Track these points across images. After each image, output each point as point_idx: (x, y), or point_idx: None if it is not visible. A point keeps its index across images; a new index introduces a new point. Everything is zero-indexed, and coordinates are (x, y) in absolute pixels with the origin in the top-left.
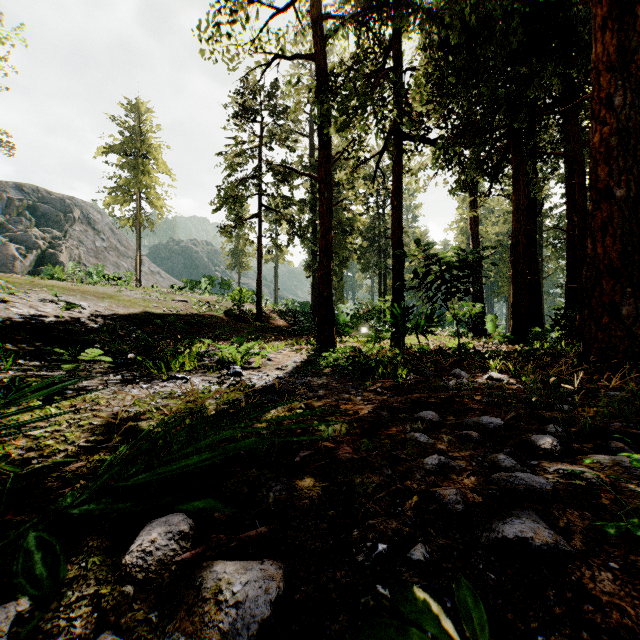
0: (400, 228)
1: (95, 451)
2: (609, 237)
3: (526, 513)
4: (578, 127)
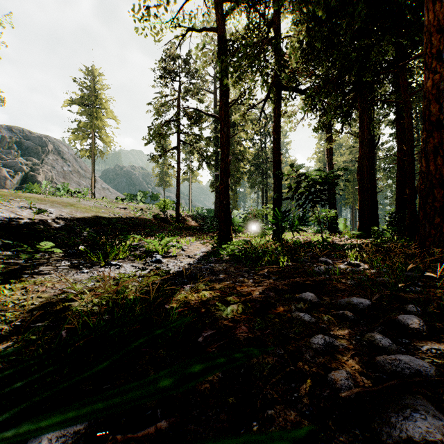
0: (279, 154)
1: (28, 330)
2: (439, 157)
3: (421, 403)
4: (407, 82)
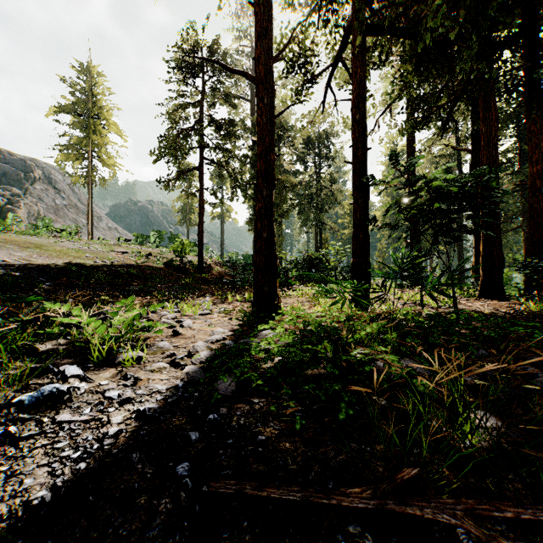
0: (364, 149)
1: None
2: None
3: None
4: None
